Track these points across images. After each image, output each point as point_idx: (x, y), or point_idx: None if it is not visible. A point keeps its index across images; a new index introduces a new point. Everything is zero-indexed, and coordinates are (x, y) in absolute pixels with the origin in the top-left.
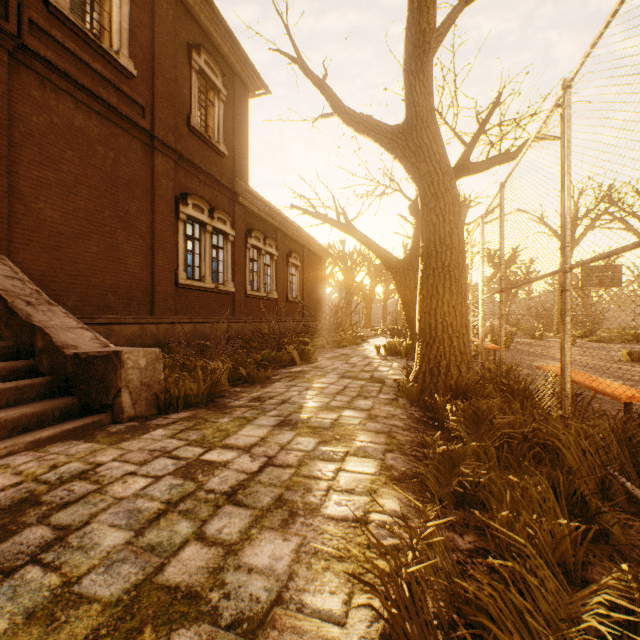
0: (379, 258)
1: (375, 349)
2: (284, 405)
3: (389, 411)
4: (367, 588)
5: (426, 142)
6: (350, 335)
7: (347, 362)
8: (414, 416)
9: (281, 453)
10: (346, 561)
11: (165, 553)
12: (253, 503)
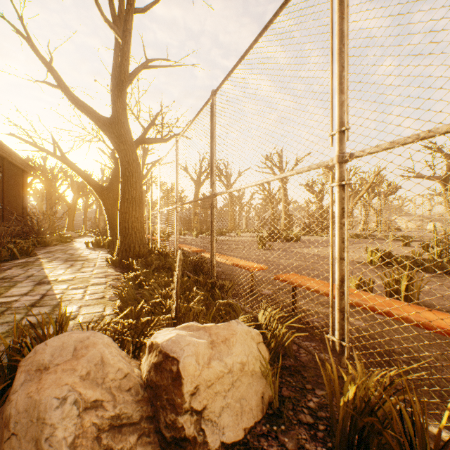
0: (89, 183)
1: (85, 244)
2: (32, 277)
3: (105, 271)
4: (110, 306)
5: (124, 134)
6: (59, 236)
7: (66, 253)
8: (118, 271)
9: (50, 292)
10: (101, 304)
11: (16, 321)
12: (49, 304)
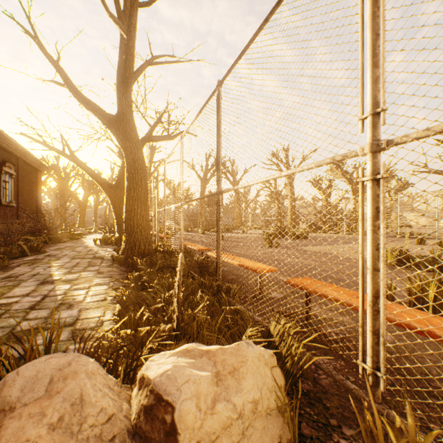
0: (97, 181)
1: (94, 241)
2: (37, 276)
3: (109, 269)
4: (110, 310)
5: (129, 131)
6: (70, 233)
7: (74, 250)
8: (123, 270)
9: (52, 292)
10: (101, 308)
11: (11, 327)
12: (48, 307)
